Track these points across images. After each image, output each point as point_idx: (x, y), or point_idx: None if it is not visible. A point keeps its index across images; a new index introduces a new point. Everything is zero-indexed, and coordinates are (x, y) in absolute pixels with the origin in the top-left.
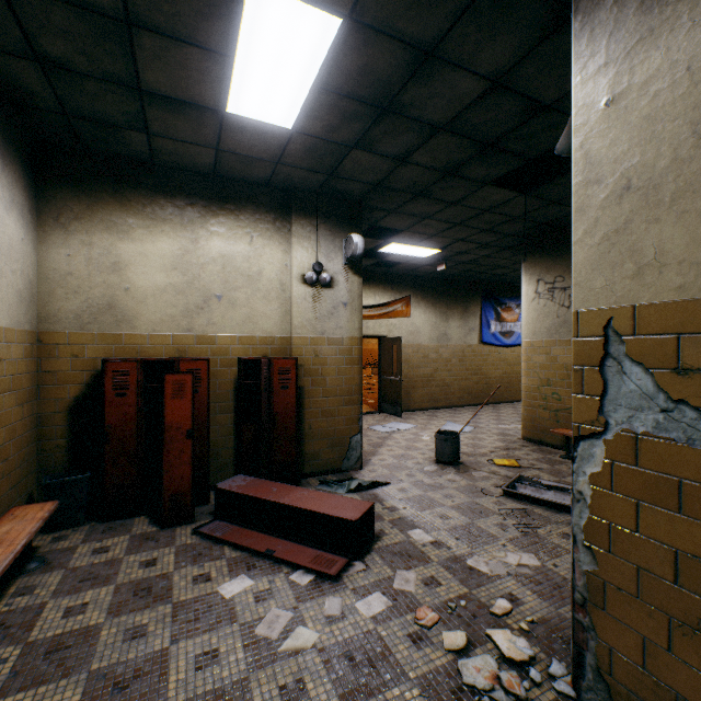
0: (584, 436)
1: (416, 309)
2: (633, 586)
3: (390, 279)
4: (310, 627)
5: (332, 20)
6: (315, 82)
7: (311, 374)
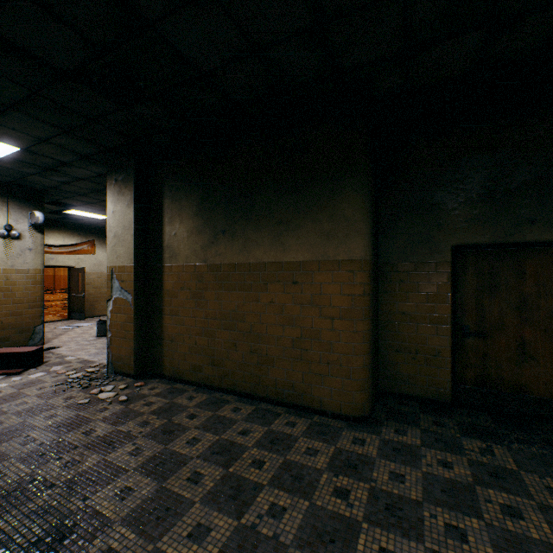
0: (109, 300)
1: (100, 249)
2: (117, 335)
3: (78, 228)
4: (4, 384)
5: (16, 148)
6: (7, 156)
7: (4, 290)
